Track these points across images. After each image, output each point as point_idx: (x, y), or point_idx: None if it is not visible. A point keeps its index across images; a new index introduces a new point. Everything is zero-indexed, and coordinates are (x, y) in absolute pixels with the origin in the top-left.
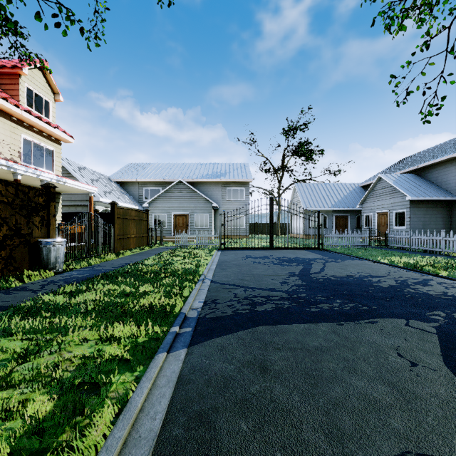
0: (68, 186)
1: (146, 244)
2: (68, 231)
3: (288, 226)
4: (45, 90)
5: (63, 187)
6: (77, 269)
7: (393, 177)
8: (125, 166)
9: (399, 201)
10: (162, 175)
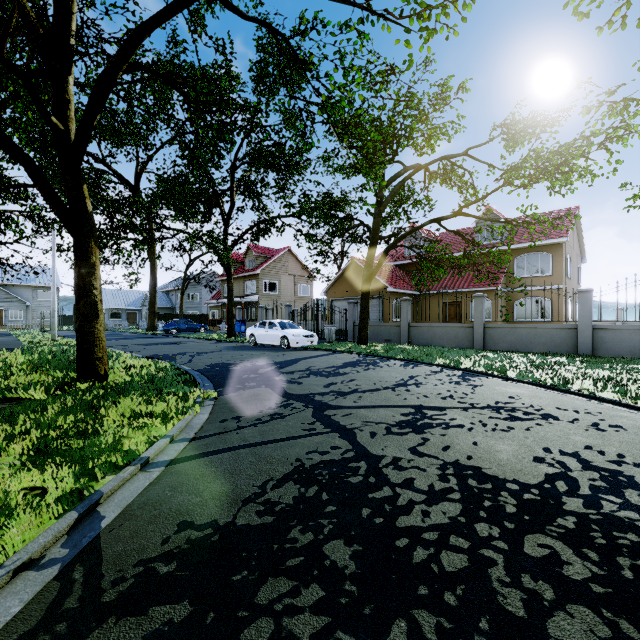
0: None
1: None
2: None
3: None
4: None
5: None
6: None
7: None
8: None
9: None
10: None
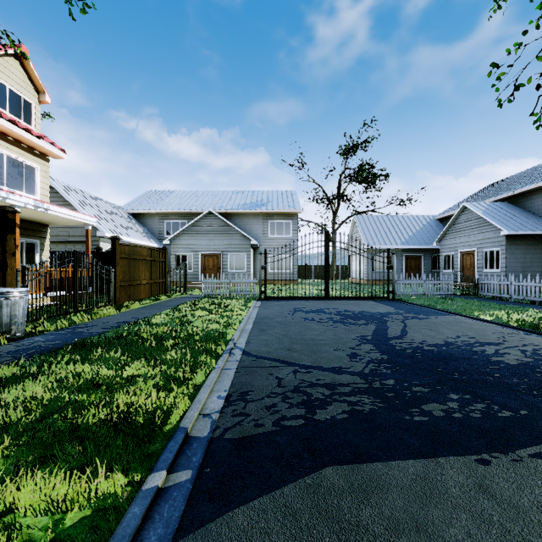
0: (53, 214)
1: (163, 292)
2: (39, 277)
3: (345, 269)
4: (25, 87)
5: (48, 217)
6: (49, 332)
7: (482, 206)
8: (143, 194)
9: (490, 236)
10: (187, 205)
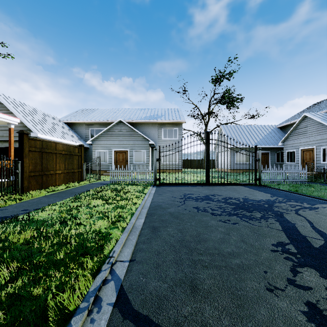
0: None
1: (80, 179)
2: None
3: (213, 162)
4: None
5: None
6: None
7: (319, 115)
8: (76, 110)
9: None
10: (106, 117)
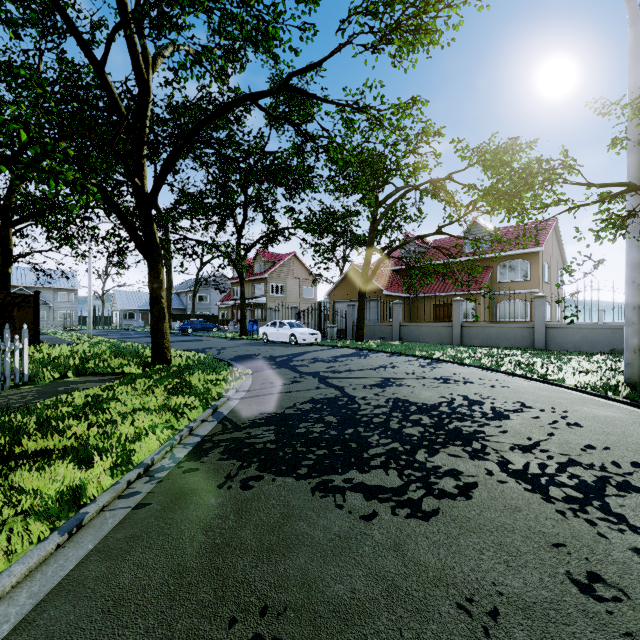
0: None
1: None
2: None
3: None
4: None
5: None
6: None
7: None
8: None
9: None
10: None
